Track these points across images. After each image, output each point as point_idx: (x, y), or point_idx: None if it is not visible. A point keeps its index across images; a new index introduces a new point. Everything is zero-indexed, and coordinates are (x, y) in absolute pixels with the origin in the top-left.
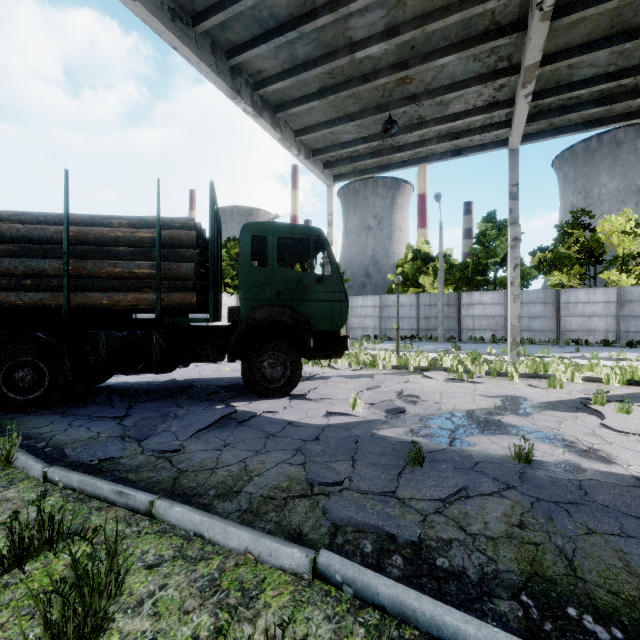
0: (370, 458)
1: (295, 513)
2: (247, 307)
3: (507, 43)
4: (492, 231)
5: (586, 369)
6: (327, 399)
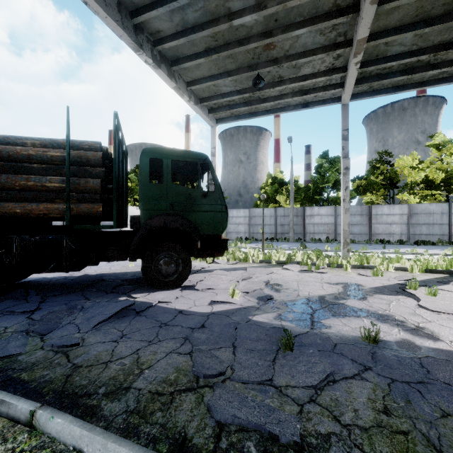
0: (248, 344)
1: (181, 411)
2: (146, 216)
3: (344, 22)
4: (326, 164)
5: (394, 261)
6: (211, 289)
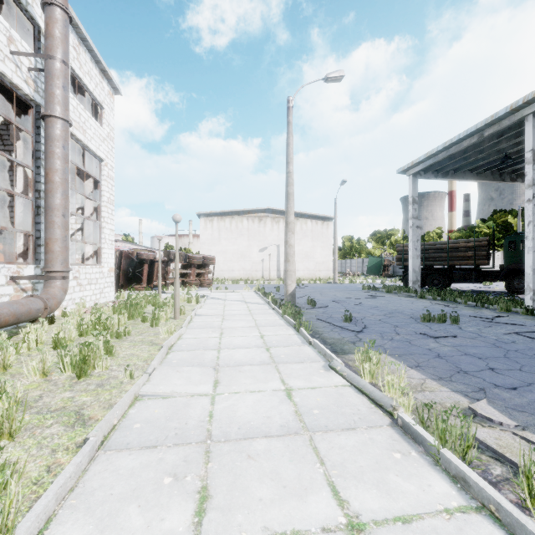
0: None
1: None
2: (506, 264)
3: None
4: None
5: None
6: None
